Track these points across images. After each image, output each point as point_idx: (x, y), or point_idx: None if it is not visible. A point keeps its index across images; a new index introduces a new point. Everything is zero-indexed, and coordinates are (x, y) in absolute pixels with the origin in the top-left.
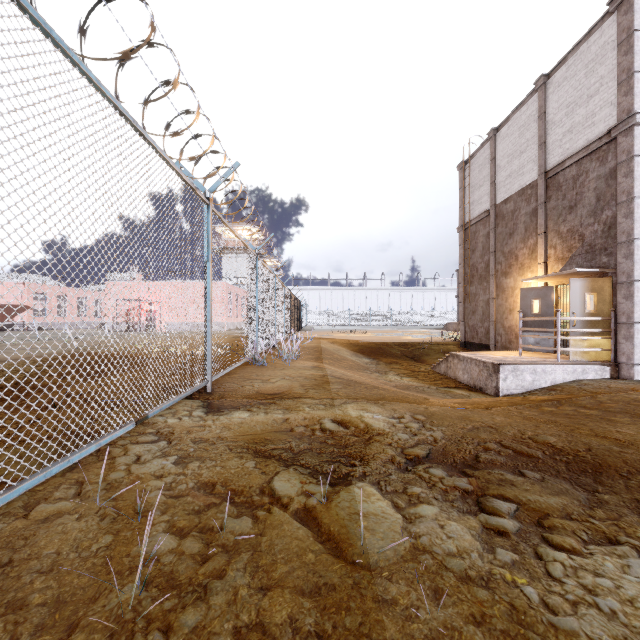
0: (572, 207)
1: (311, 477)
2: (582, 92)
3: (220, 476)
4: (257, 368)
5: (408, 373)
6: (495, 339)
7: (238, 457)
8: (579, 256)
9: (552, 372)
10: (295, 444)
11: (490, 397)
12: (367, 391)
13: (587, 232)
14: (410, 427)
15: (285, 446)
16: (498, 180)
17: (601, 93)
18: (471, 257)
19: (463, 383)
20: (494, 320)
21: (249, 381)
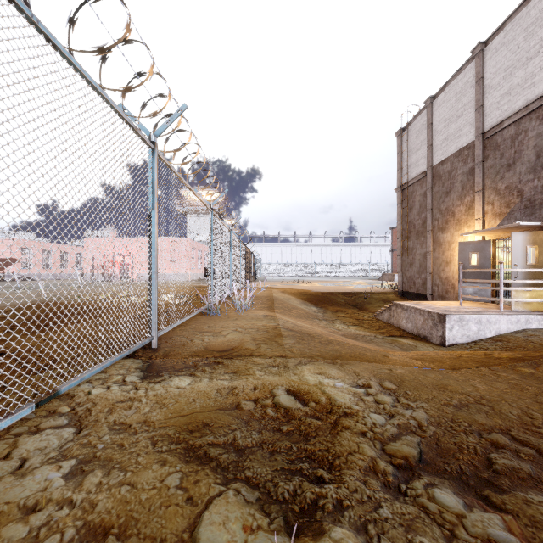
0: (510, 165)
1: (260, 512)
2: (521, 55)
3: (121, 511)
4: (210, 319)
5: (353, 321)
6: (432, 289)
7: (159, 464)
8: (518, 211)
9: (496, 322)
10: (240, 435)
11: (436, 346)
12: (322, 347)
13: (526, 188)
14: (382, 403)
15: (227, 439)
16: (435, 143)
17: (541, 54)
18: (408, 215)
19: (407, 331)
20: (431, 272)
21: (199, 334)
